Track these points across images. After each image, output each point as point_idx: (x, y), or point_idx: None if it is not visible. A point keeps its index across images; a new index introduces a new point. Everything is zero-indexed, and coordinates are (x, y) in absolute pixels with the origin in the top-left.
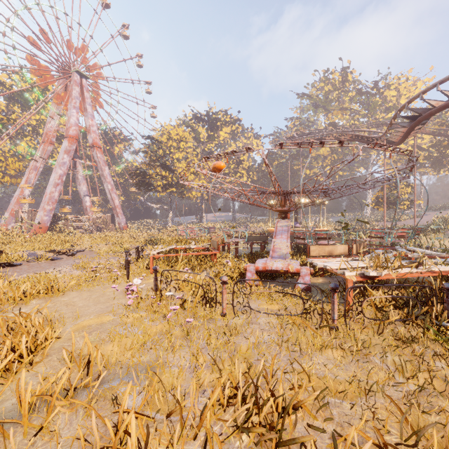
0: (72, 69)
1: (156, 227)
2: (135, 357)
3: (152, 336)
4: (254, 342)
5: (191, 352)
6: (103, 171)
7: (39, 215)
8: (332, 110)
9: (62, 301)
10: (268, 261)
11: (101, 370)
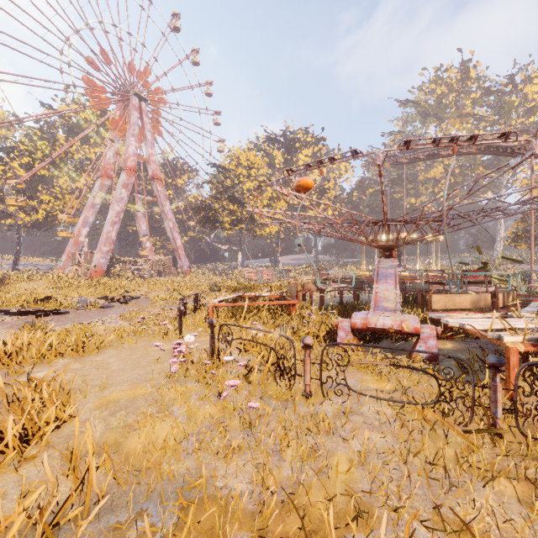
0: (131, 92)
1: (223, 272)
2: (163, 468)
3: (199, 424)
4: (358, 448)
5: (254, 461)
6: (164, 207)
7: (96, 257)
8: (447, 118)
9: (94, 361)
10: (370, 315)
11: (101, 495)
